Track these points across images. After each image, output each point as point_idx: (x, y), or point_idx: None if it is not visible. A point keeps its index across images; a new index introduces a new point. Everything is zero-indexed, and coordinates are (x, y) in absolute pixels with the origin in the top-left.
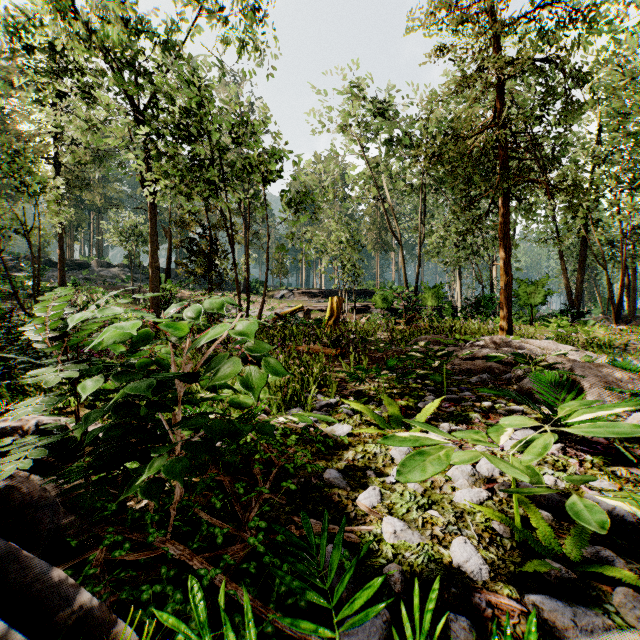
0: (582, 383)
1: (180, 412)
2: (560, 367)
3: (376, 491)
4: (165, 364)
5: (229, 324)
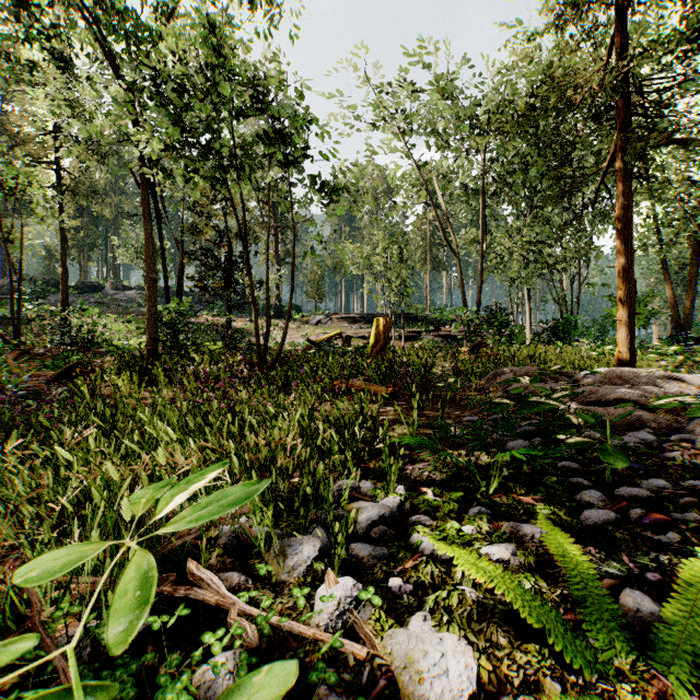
0: None
1: None
2: None
3: None
4: None
5: None
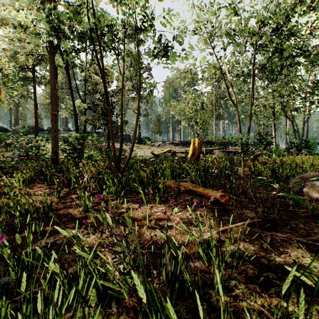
0: None
1: None
2: None
3: None
4: None
5: None
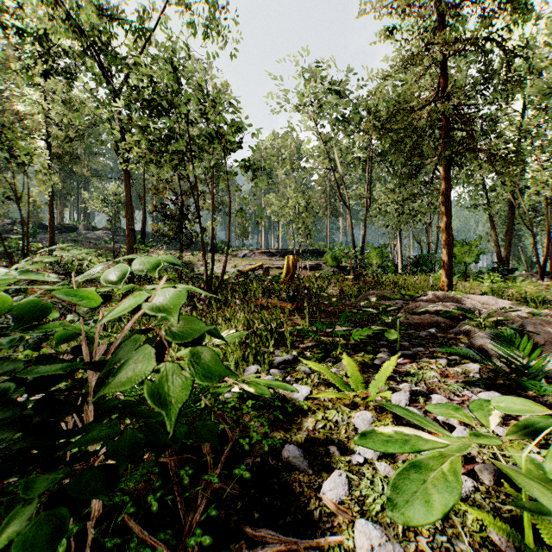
0: (534, 340)
1: (91, 407)
2: (505, 322)
3: (343, 478)
4: (88, 337)
5: (145, 293)
